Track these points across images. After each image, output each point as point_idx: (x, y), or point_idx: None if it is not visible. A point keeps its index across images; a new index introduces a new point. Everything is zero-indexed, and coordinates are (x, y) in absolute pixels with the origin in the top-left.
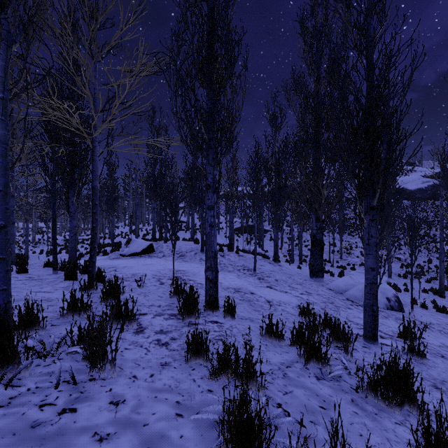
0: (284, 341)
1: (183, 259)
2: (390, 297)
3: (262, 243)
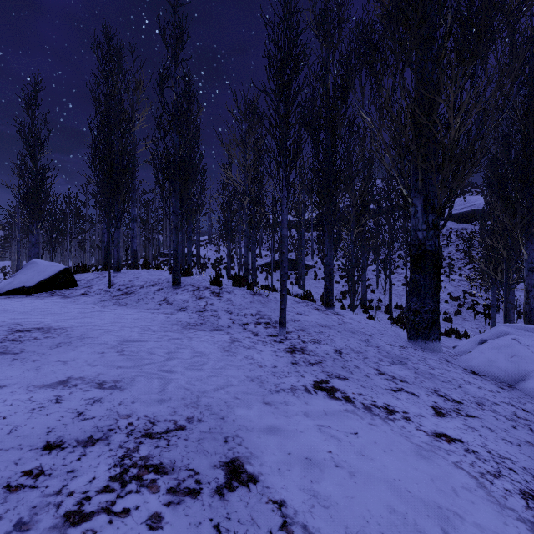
0: None
1: (118, 300)
2: None
3: (303, 280)
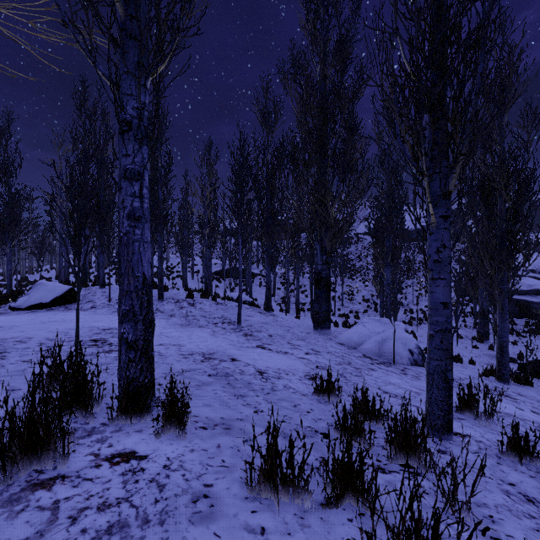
0: (310, 498)
1: None
2: (413, 349)
3: (250, 288)
